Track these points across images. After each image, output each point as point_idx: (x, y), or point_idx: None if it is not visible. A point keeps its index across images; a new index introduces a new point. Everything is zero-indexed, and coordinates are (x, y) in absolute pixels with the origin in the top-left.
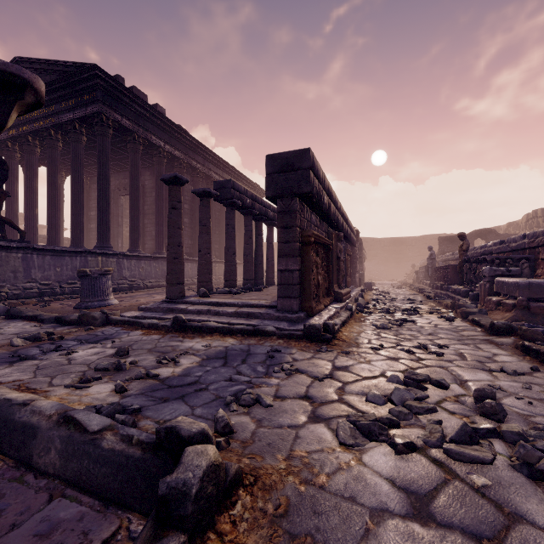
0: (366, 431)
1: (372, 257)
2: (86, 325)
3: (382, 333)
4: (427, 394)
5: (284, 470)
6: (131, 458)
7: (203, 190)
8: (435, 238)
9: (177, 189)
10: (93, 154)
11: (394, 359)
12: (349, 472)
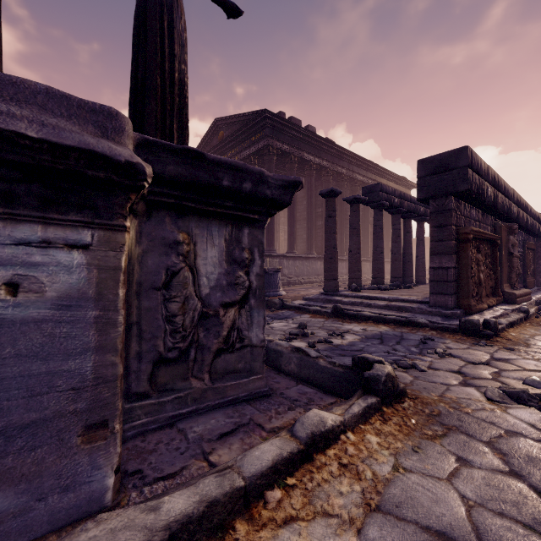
0: (515, 396)
1: None
2: (270, 308)
3: None
4: None
5: (437, 400)
6: (337, 371)
7: (353, 198)
8: None
9: (332, 201)
10: None
11: None
12: (492, 412)
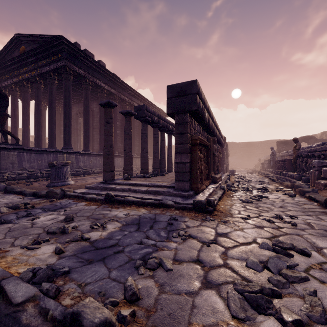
0: (254, 303)
1: (233, 154)
2: (51, 198)
3: (247, 206)
4: (296, 263)
5: None
6: None
7: (127, 111)
8: (273, 142)
9: (109, 110)
10: (62, 92)
11: (260, 227)
12: None
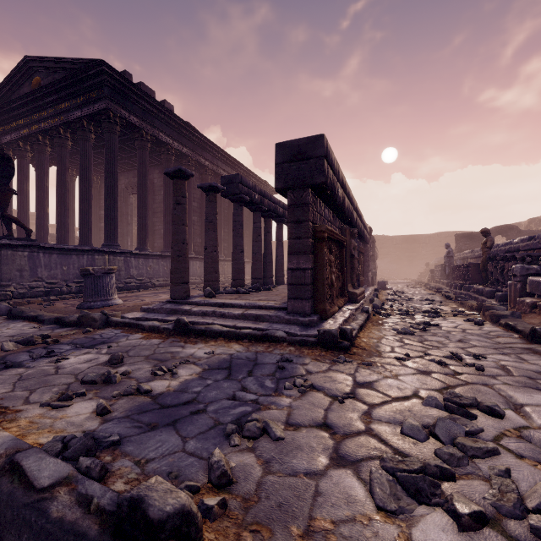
0: (412, 488)
1: (384, 256)
2: (85, 327)
3: (406, 339)
4: (480, 427)
5: None
6: (82, 538)
7: (209, 185)
8: (450, 235)
9: (181, 184)
10: (102, 152)
11: (425, 372)
12: None
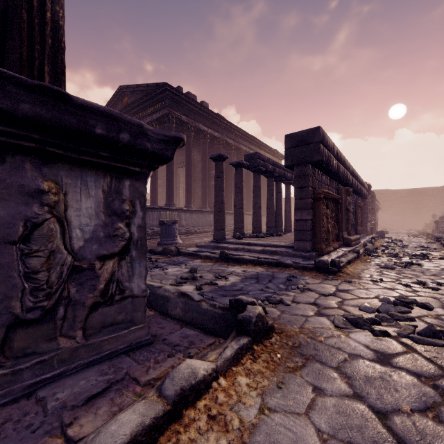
0: (354, 322)
1: (387, 208)
2: (167, 255)
3: (385, 271)
4: (409, 310)
5: (298, 331)
6: (217, 313)
7: (238, 162)
8: None
9: (220, 164)
10: None
11: (390, 289)
12: (339, 338)
